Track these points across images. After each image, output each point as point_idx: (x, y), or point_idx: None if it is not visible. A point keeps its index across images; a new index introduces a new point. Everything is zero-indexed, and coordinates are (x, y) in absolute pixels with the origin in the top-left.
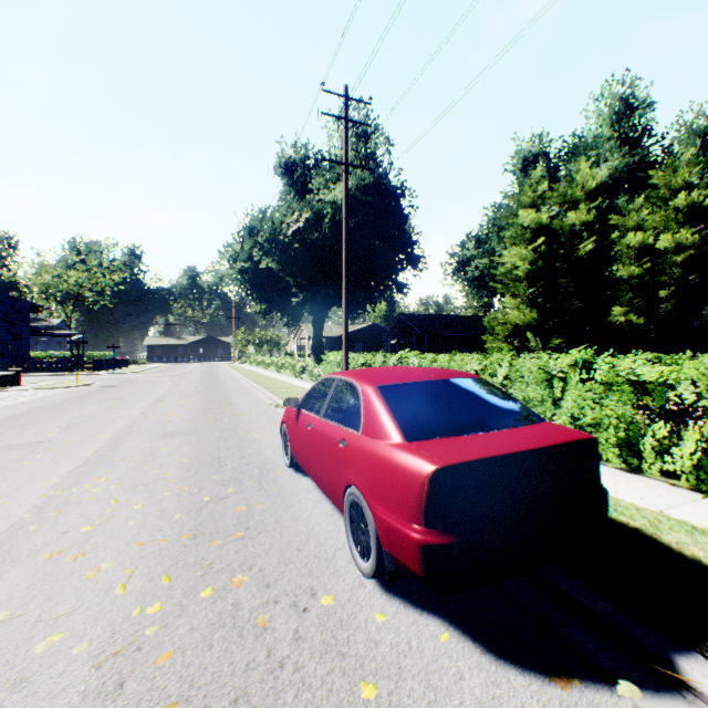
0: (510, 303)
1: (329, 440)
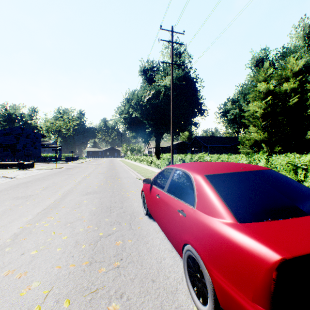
0: (252, 130)
1: (171, 208)
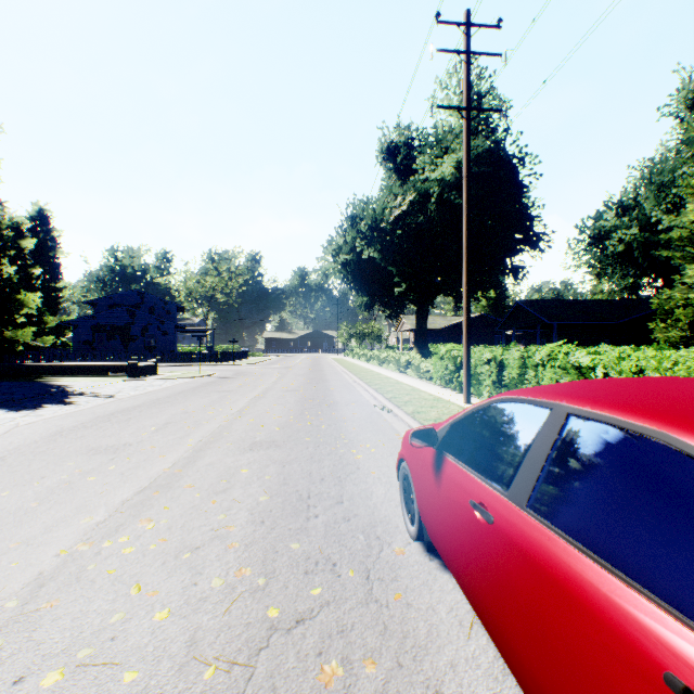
0: None
1: (586, 622)
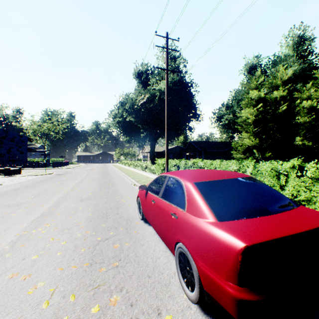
0: (245, 135)
1: (165, 212)
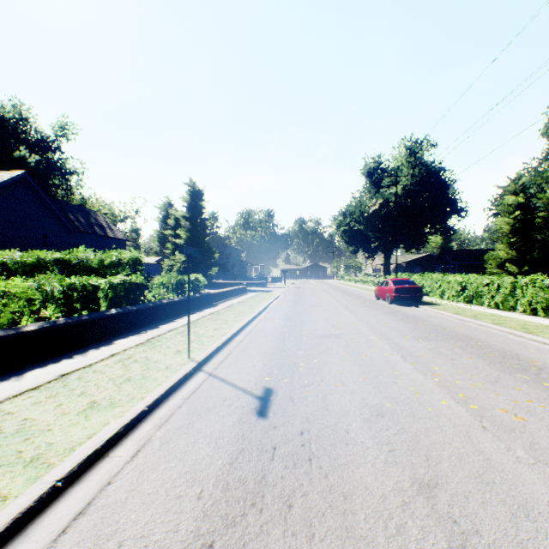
0: (500, 247)
1: (384, 289)
